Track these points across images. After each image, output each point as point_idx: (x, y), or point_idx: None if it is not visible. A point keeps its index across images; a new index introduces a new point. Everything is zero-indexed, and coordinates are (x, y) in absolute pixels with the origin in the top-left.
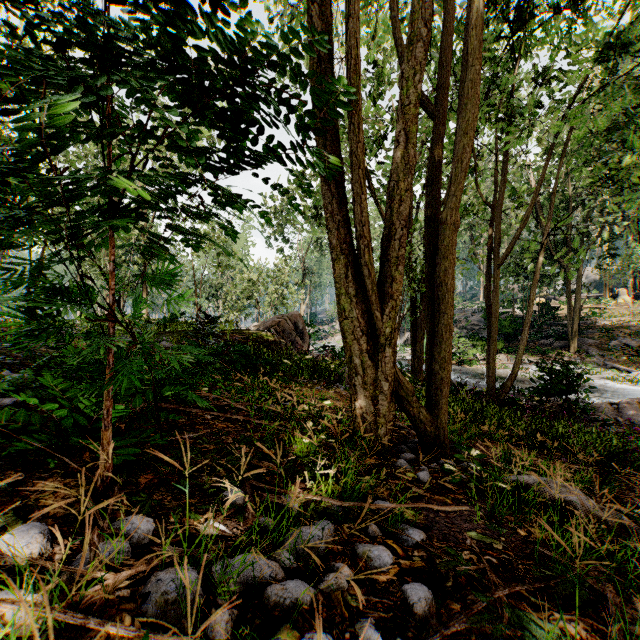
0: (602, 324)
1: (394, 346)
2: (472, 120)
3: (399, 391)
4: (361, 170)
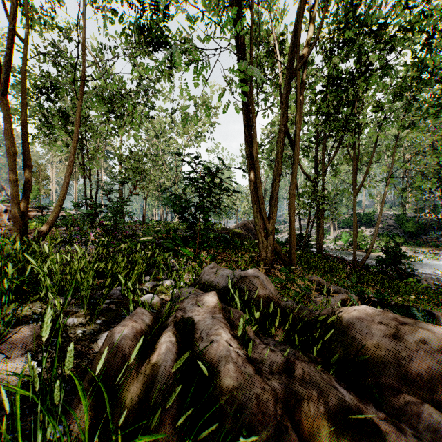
0: None
1: (273, 235)
2: (296, 161)
3: (276, 250)
4: (259, 180)
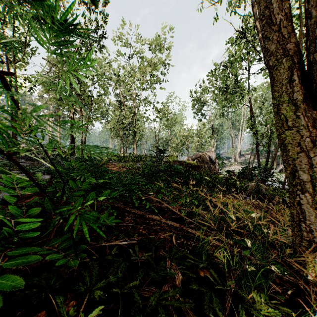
0: None
1: None
2: None
3: None
4: None
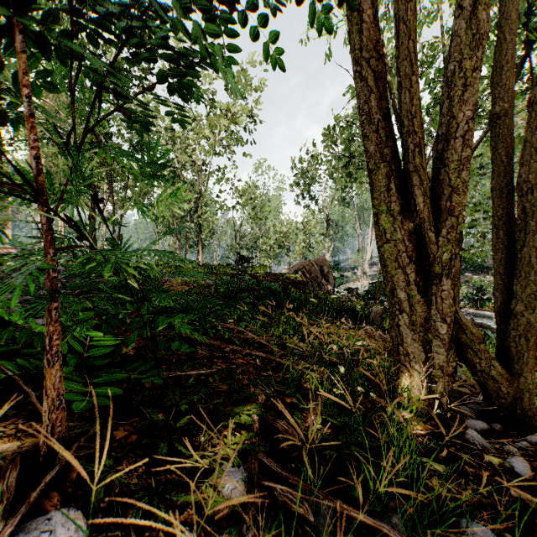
0: None
1: (453, 277)
2: None
3: (459, 336)
4: (411, 41)
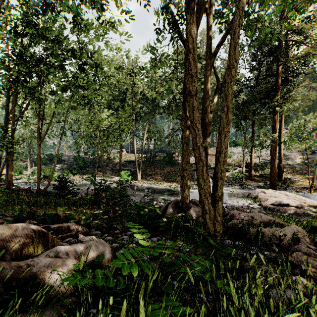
0: (115, 162)
1: None
2: None
3: None
4: None
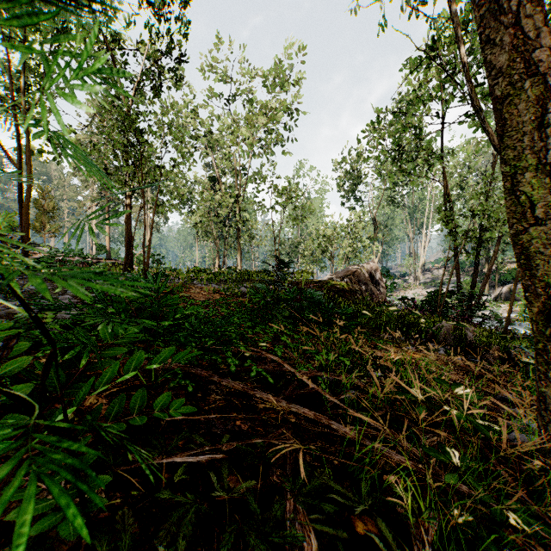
0: None
1: None
2: None
3: None
4: None
